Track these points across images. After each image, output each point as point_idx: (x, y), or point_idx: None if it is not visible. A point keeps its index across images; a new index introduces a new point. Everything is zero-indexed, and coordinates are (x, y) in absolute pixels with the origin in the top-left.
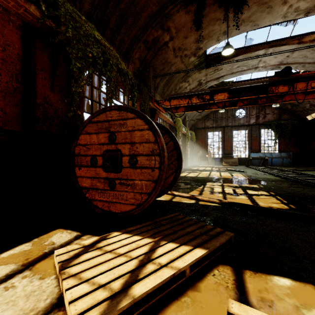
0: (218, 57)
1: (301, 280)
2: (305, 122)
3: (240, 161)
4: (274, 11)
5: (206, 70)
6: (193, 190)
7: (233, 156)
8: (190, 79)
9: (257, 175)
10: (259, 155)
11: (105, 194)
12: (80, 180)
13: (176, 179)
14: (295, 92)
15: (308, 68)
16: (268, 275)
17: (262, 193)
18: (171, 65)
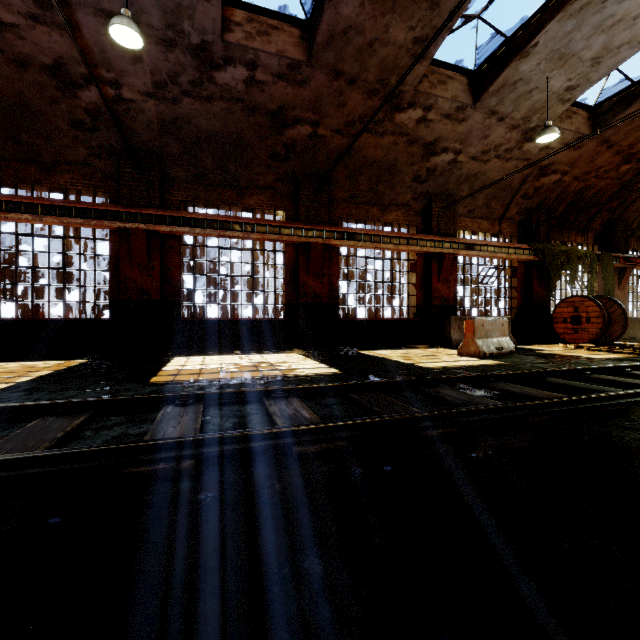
0: None
1: None
2: None
3: None
4: None
5: None
6: None
7: None
8: None
9: None
10: None
11: (571, 336)
12: (556, 329)
13: (623, 332)
14: None
15: None
16: None
17: None
18: None
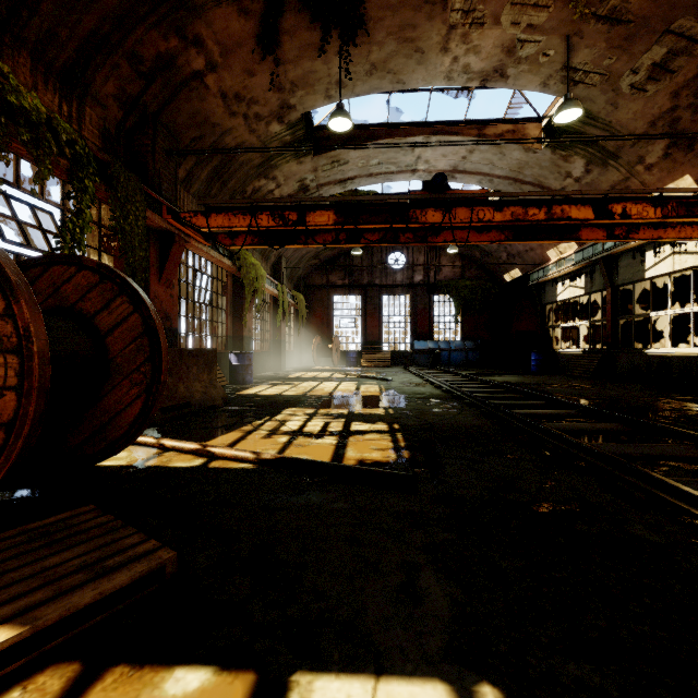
0: (338, 136)
1: (240, 664)
2: (503, 286)
3: (396, 357)
4: (429, 62)
5: (315, 160)
6: (231, 431)
7: (381, 347)
8: (280, 175)
9: (406, 387)
10: (428, 345)
11: None
12: None
13: (149, 410)
14: (454, 225)
15: (498, 185)
16: (167, 668)
17: (378, 427)
18: (223, 133)
